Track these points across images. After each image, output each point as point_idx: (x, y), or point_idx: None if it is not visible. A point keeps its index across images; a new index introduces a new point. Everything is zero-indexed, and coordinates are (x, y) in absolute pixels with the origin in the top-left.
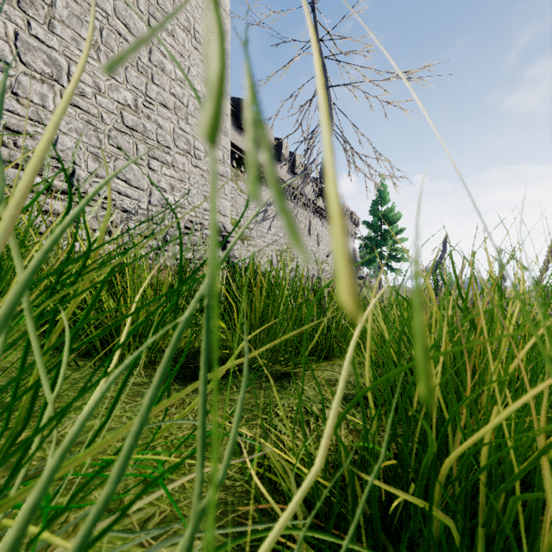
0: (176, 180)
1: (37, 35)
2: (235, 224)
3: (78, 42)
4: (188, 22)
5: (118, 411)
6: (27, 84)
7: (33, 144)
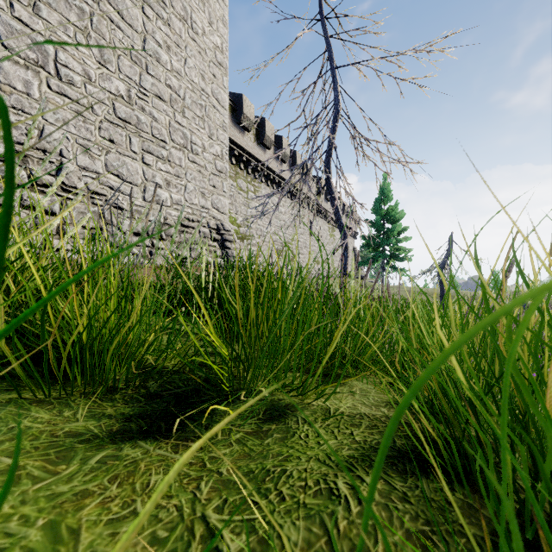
0: (172, 176)
1: (21, 18)
2: (234, 223)
3: (67, 27)
4: (185, 12)
5: (10, 504)
6: (9, 70)
7: (16, 134)
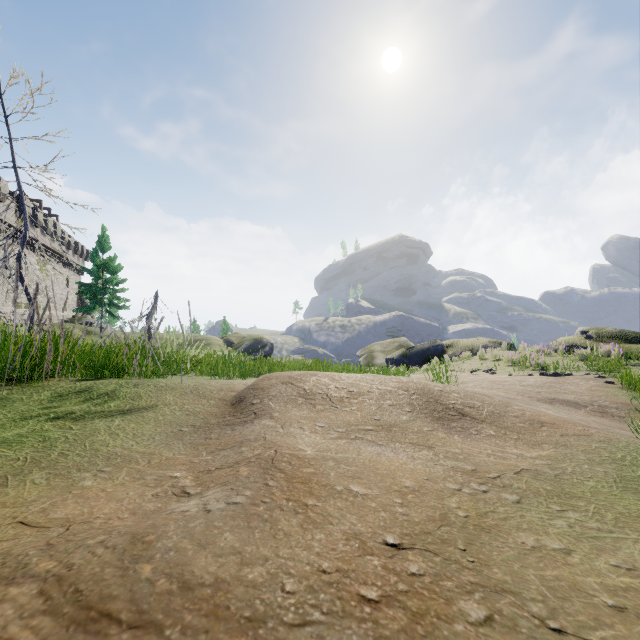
0: None
1: None
2: None
3: None
4: None
5: None
6: None
7: None
